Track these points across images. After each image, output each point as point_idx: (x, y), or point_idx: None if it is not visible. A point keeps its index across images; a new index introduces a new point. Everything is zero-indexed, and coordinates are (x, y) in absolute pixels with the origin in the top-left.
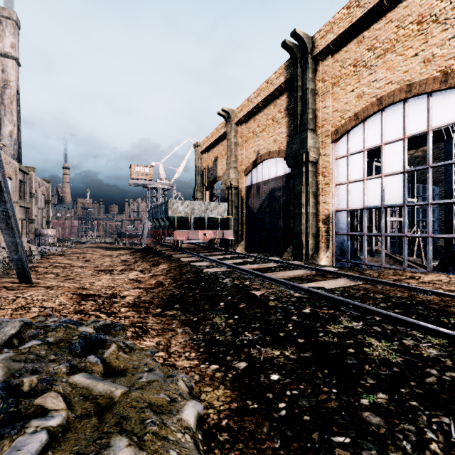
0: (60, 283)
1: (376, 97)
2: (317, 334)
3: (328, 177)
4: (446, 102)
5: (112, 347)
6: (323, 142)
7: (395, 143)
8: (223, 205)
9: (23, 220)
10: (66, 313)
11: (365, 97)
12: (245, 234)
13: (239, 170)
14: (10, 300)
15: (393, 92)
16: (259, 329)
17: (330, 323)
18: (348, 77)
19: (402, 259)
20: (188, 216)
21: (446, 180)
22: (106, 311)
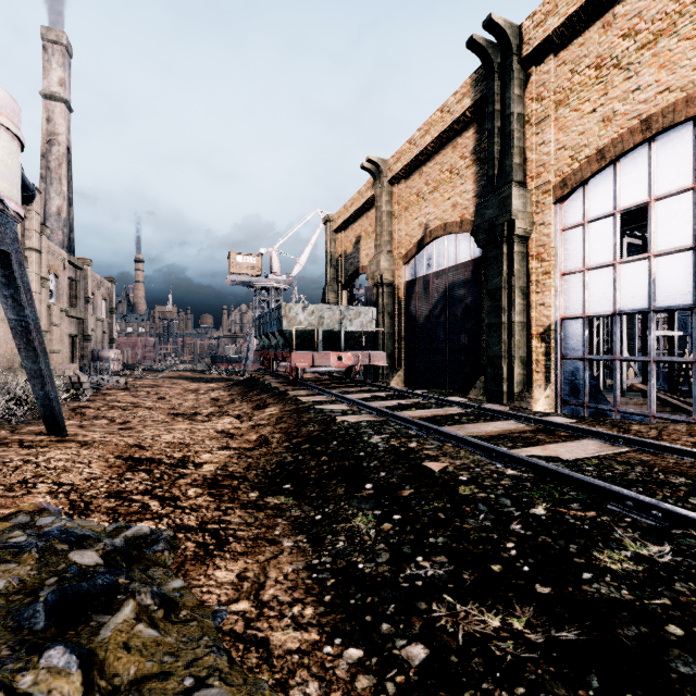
0: (107, 436)
1: (639, 118)
2: (577, 574)
3: (548, 261)
4: None
5: (125, 608)
6: (540, 203)
7: (677, 196)
8: (370, 310)
9: (75, 337)
10: (92, 498)
11: (617, 120)
12: (405, 359)
13: (395, 257)
14: (10, 468)
15: (673, 105)
16: (445, 551)
17: (600, 546)
18: (584, 88)
19: (678, 402)
20: (314, 329)
21: None
22: (163, 493)
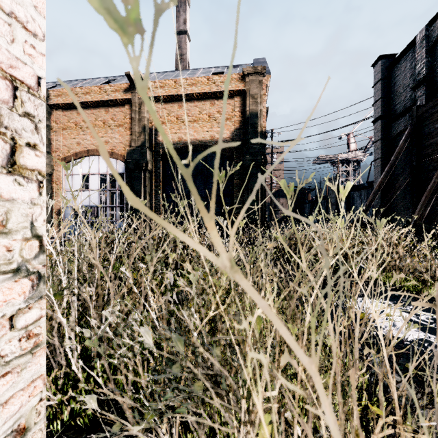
0: None
1: (87, 148)
2: None
3: (59, 185)
4: (113, 164)
5: None
6: (57, 162)
7: (95, 175)
8: None
9: None
10: None
11: (81, 146)
12: None
13: None
14: None
15: (94, 150)
16: None
17: None
18: (72, 129)
19: None
20: None
21: (120, 195)
22: None
